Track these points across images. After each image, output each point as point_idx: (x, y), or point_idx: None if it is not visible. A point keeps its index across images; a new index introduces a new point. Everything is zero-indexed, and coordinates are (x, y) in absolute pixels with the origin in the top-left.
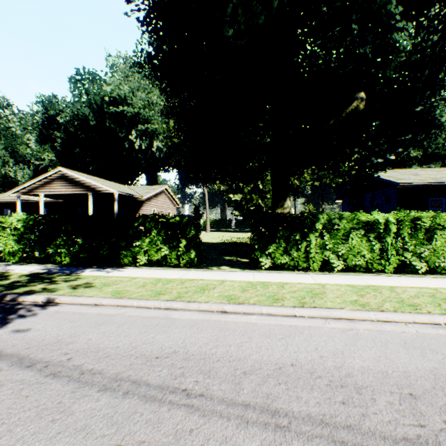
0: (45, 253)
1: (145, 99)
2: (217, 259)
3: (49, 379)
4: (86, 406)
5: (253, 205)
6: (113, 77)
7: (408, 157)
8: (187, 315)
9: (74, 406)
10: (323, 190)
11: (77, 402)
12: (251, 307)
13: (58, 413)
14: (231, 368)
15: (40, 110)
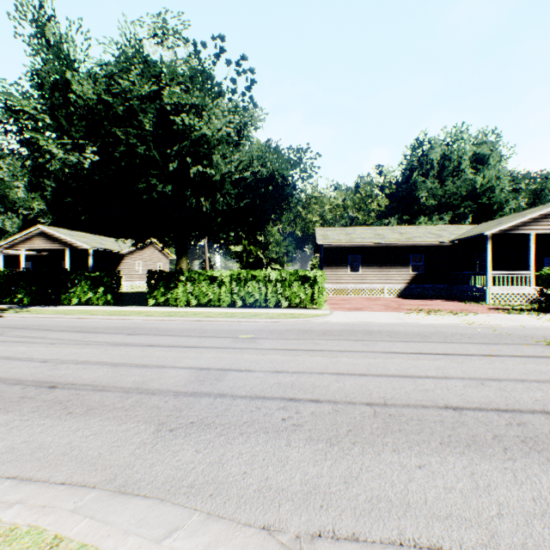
0: (11, 297)
1: None
2: (143, 303)
3: None
4: None
5: (254, 257)
6: None
7: (423, 206)
8: (62, 319)
9: None
10: None
11: None
12: (94, 316)
13: None
14: (51, 326)
15: None
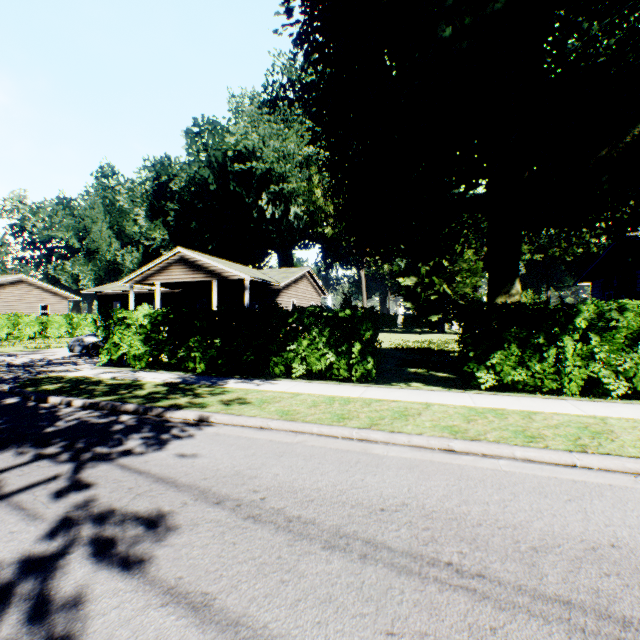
0: (175, 357)
1: (280, 149)
2: (398, 372)
3: (250, 523)
4: (317, 568)
5: (434, 293)
6: (237, 123)
7: None
8: (394, 451)
9: (300, 565)
10: (548, 267)
11: (302, 560)
12: (496, 447)
13: (284, 572)
14: (508, 540)
15: (150, 176)
